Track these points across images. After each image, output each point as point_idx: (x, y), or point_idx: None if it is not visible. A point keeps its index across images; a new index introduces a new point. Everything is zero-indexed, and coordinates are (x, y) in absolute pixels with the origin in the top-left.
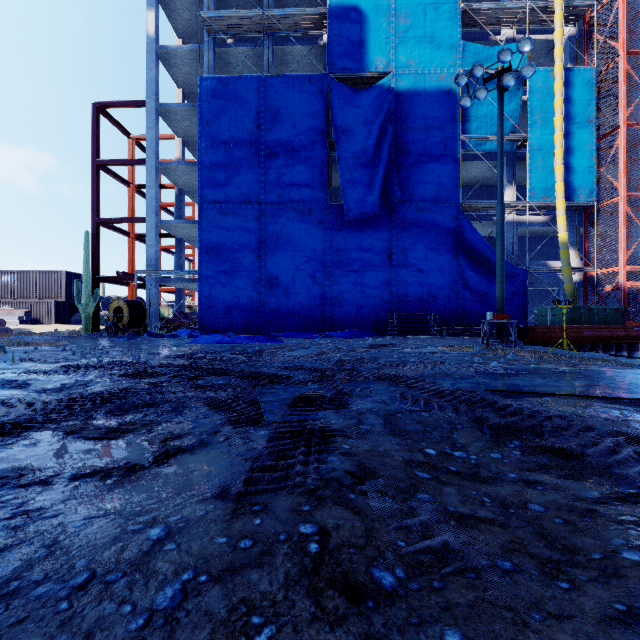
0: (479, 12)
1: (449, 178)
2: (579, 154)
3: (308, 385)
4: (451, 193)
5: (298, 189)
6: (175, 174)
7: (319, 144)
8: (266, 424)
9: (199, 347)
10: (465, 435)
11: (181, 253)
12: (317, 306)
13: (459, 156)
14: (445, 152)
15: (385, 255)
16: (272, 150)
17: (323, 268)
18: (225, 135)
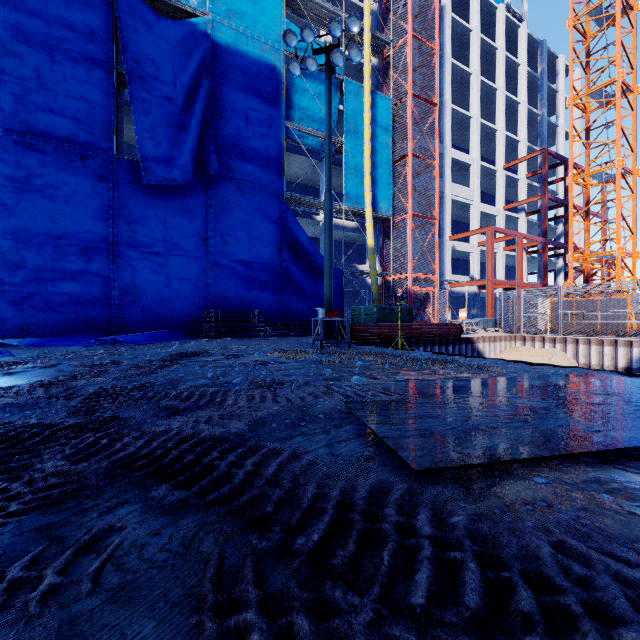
0: None
1: (273, 163)
2: (381, 171)
3: None
4: (275, 180)
5: (62, 121)
6: None
7: (100, 66)
8: None
9: None
10: None
11: None
12: (97, 298)
13: (283, 142)
14: (269, 133)
15: (199, 238)
16: (9, 45)
17: (107, 245)
18: None
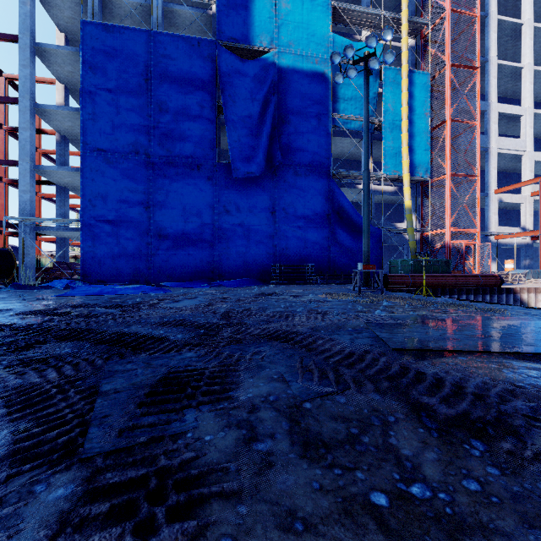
0: (346, 12)
1: (322, 148)
2: (419, 139)
3: (183, 352)
4: (324, 161)
5: (187, 145)
6: (55, 119)
7: (208, 105)
8: (79, 461)
9: (69, 300)
10: (406, 437)
11: (64, 202)
12: (206, 257)
13: (330, 130)
14: (319, 126)
15: (269, 212)
16: (161, 105)
17: (212, 221)
18: (111, 83)
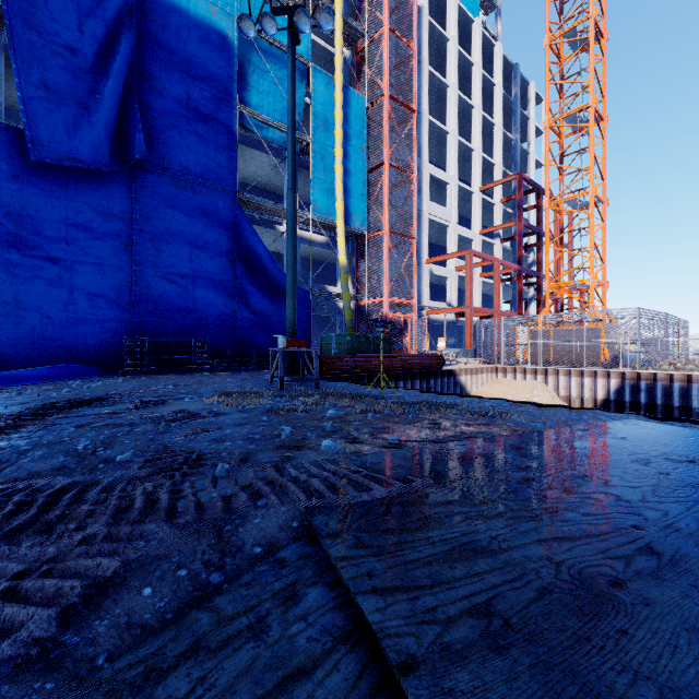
0: None
1: (223, 154)
2: (355, 179)
3: None
4: (226, 176)
5: None
6: None
7: None
8: None
9: None
10: None
11: None
12: None
13: (236, 130)
14: (218, 116)
15: (119, 242)
16: None
17: None
18: None
